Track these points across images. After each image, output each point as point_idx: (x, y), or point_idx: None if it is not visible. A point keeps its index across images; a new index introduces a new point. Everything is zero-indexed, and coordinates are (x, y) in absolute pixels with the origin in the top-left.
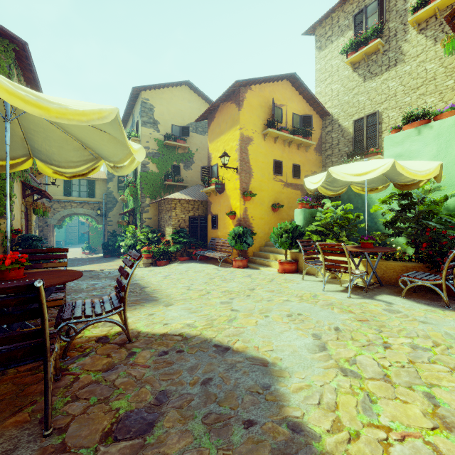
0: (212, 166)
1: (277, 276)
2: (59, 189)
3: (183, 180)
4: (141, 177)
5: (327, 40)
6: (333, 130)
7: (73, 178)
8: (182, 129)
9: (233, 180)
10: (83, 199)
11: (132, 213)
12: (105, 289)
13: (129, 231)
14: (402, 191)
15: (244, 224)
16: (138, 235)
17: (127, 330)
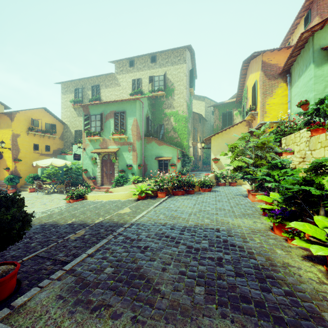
0: None
1: (27, 193)
2: None
3: None
4: None
5: (66, 92)
6: (68, 131)
7: None
8: None
9: (8, 153)
10: None
11: None
12: None
13: None
14: (66, 166)
15: (15, 173)
16: None
17: None
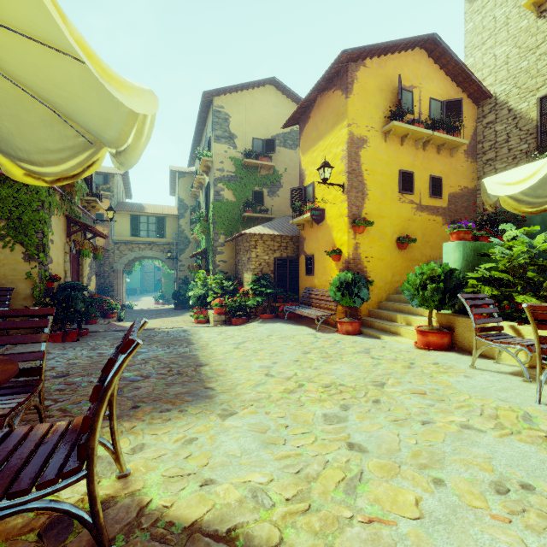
0: (306, 186)
1: (417, 355)
2: (126, 228)
3: (267, 210)
4: (214, 208)
5: None
6: (498, 119)
7: (56, 184)
8: (266, 143)
9: (337, 204)
10: (152, 239)
11: (204, 255)
12: (145, 366)
13: (198, 278)
14: None
15: (355, 268)
16: (210, 283)
17: (97, 526)
